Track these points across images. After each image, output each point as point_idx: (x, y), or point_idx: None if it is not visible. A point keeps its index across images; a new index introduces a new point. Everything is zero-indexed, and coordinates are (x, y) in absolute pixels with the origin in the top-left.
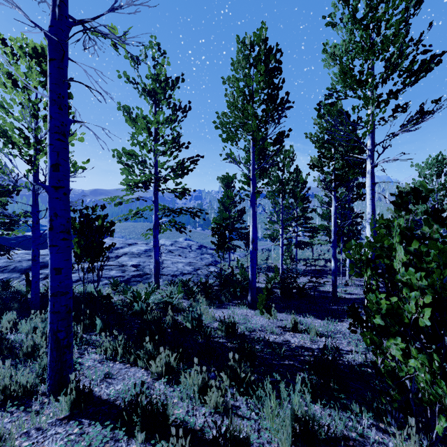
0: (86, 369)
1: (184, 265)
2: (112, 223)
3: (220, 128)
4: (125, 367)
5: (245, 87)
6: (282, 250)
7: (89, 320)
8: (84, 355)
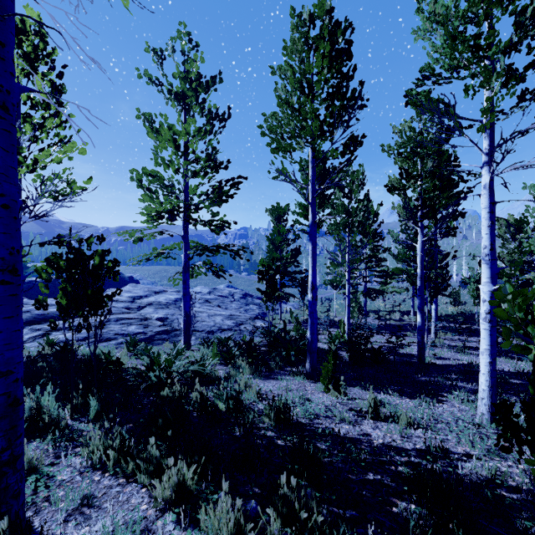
0: (57, 486)
1: (224, 319)
2: (116, 262)
3: (268, 135)
4: (118, 482)
5: (302, 76)
6: (349, 300)
7: (81, 398)
8: (61, 459)
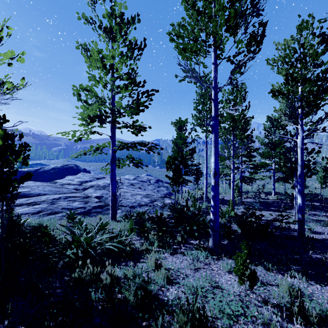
0: None
1: (142, 197)
2: (25, 146)
3: (175, 42)
4: None
5: None
6: (233, 184)
7: None
8: None
